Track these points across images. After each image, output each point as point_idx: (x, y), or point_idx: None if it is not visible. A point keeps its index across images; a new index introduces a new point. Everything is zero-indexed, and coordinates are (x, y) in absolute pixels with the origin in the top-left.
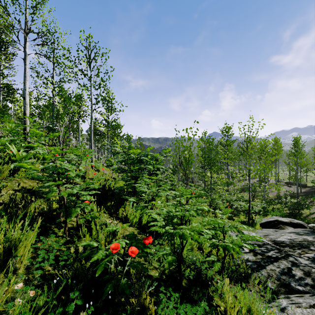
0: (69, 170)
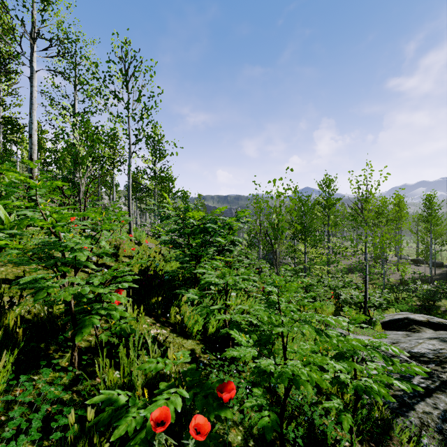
0: (78, 249)
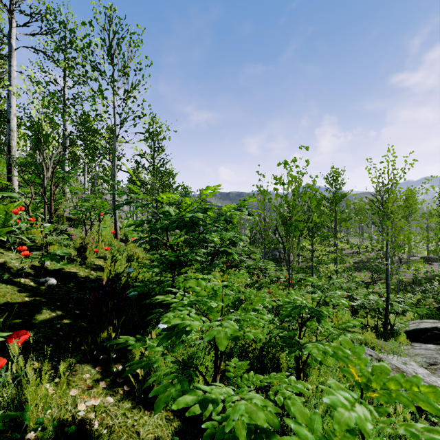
0: None
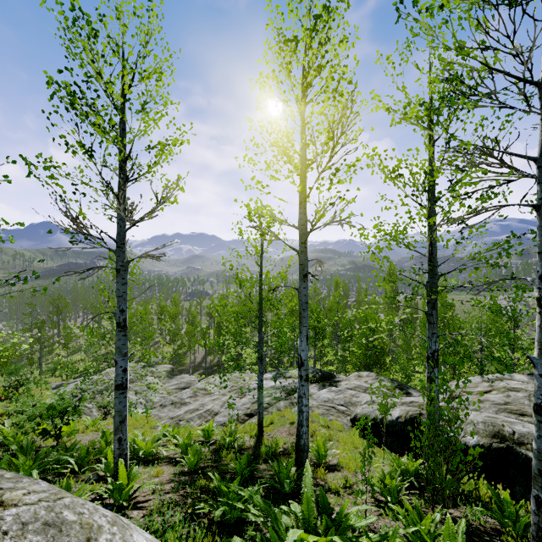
0: None
